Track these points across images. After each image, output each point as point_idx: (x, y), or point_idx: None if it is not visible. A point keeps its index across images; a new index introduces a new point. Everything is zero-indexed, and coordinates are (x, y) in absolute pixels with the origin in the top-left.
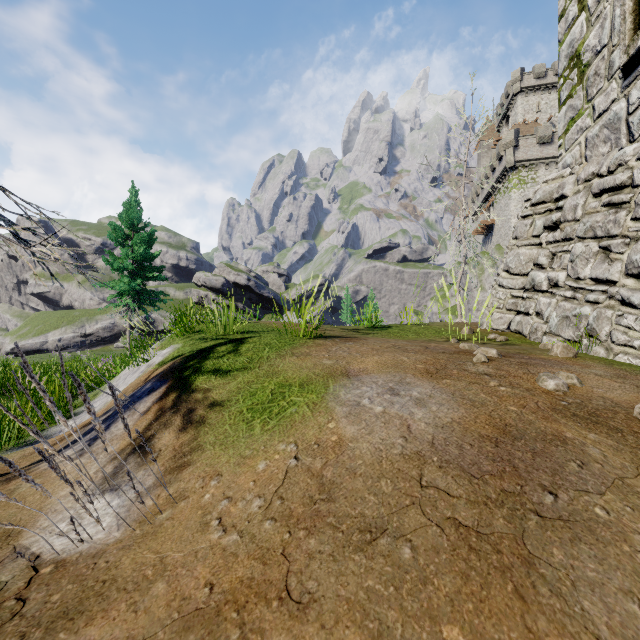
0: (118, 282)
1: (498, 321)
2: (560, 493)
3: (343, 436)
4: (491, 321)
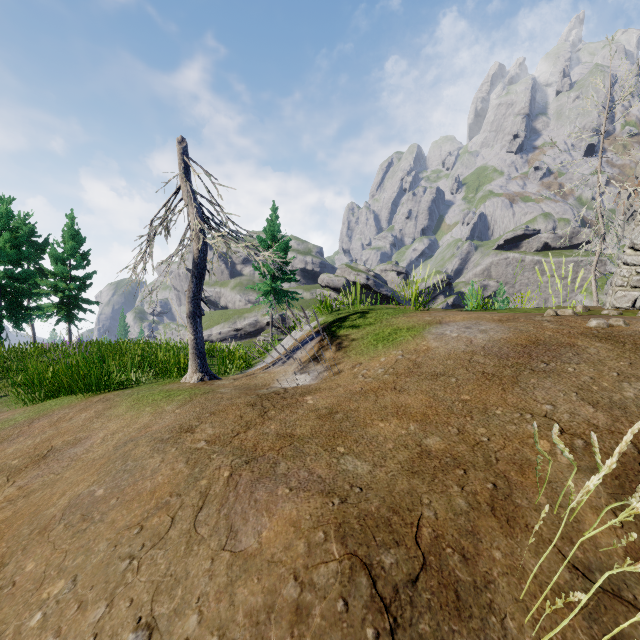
0: (263, 284)
1: (621, 299)
2: (551, 363)
3: (430, 347)
4: (614, 300)
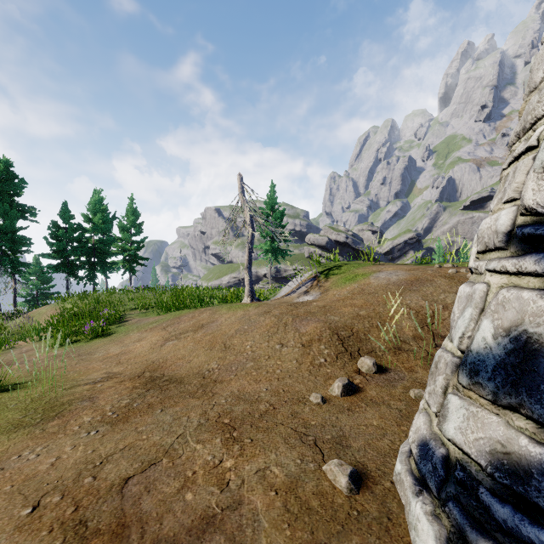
0: (264, 244)
1: None
2: (418, 287)
3: (370, 282)
4: None
